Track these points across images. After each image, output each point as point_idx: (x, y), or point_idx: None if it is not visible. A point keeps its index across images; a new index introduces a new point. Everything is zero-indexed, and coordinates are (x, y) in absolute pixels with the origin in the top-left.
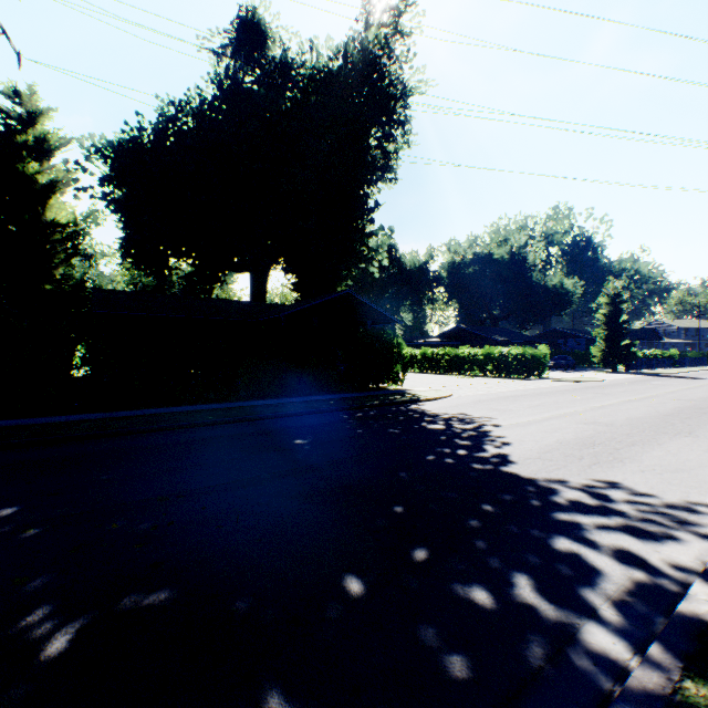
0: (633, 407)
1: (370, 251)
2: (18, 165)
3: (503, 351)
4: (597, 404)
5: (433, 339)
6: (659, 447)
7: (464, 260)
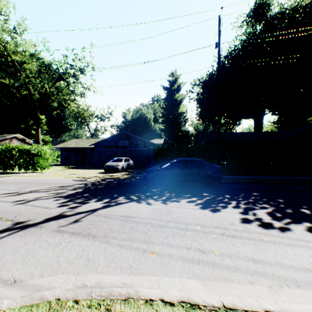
0: None
1: None
2: (173, 96)
3: None
4: None
5: None
6: None
7: None
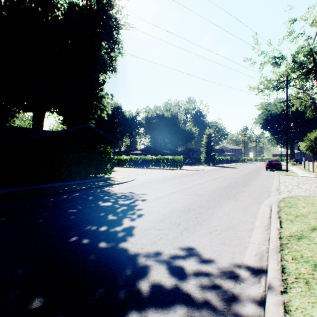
0: (213, 183)
1: (102, 106)
2: None
3: (165, 157)
4: (199, 182)
5: (137, 151)
6: (221, 209)
7: (152, 116)
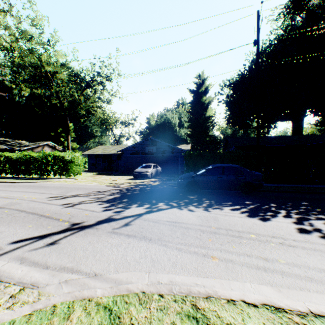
0: None
1: None
2: (201, 100)
3: None
4: None
5: None
6: None
7: None
